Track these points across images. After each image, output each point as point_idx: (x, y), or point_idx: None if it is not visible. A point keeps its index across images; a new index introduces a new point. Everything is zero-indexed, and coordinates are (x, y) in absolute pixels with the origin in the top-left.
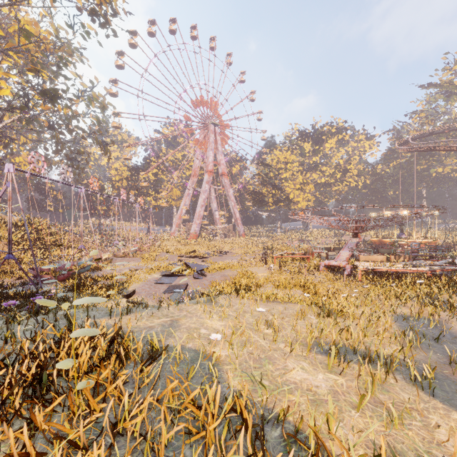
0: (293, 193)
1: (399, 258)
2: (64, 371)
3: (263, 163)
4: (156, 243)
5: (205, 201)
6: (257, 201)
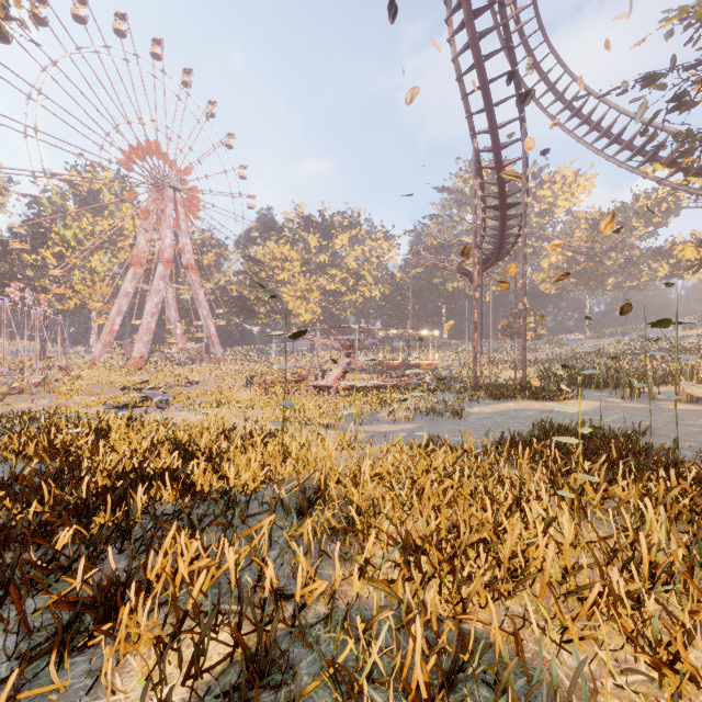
0: (293, 301)
1: (382, 376)
2: (105, 431)
3: (251, 258)
4: (73, 373)
5: (158, 307)
6: (243, 310)
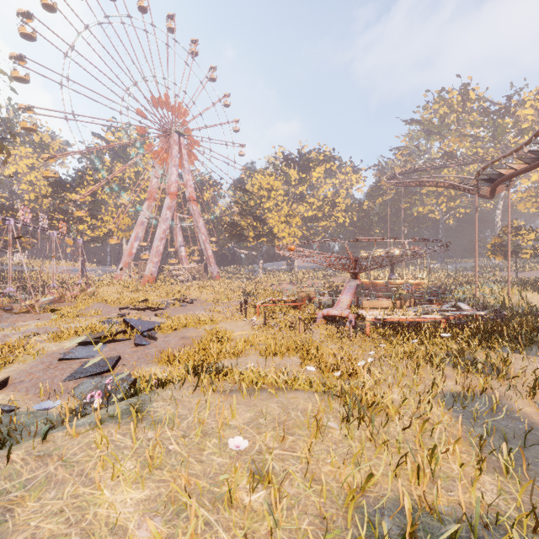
0: (277, 226)
1: (405, 303)
2: None
3: (242, 188)
4: (89, 290)
5: (165, 233)
6: (234, 234)
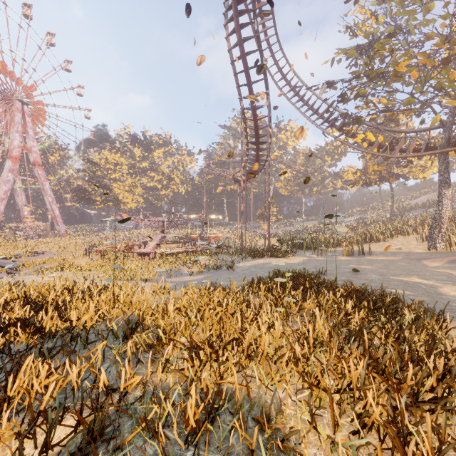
0: (123, 193)
1: (185, 245)
2: None
3: (89, 161)
4: None
5: (7, 194)
6: (83, 198)
